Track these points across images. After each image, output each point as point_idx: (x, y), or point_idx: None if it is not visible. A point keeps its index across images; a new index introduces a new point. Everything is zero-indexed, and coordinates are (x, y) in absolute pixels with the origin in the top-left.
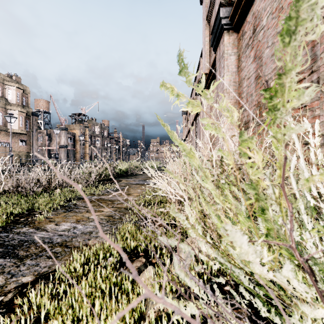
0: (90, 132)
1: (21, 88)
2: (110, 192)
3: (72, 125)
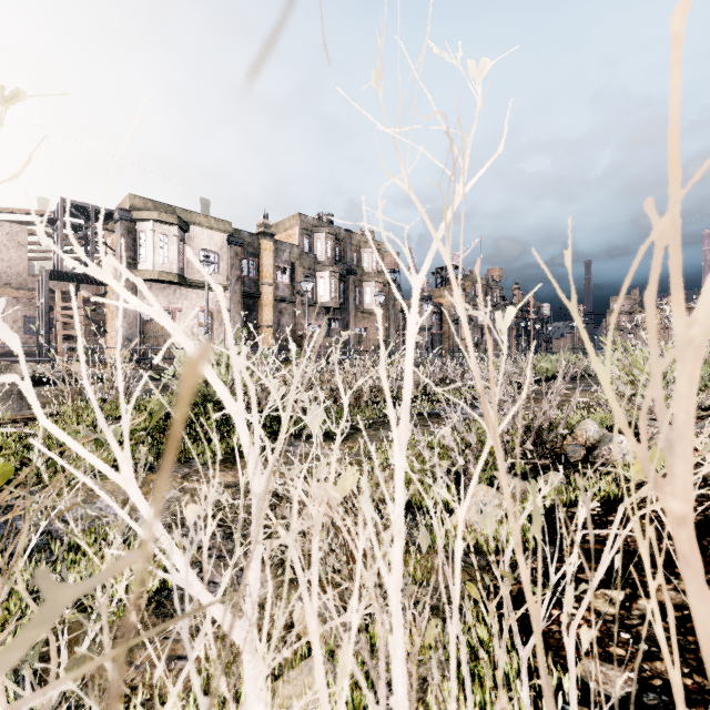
0: (468, 298)
1: (377, 248)
2: (540, 394)
3: (437, 289)
